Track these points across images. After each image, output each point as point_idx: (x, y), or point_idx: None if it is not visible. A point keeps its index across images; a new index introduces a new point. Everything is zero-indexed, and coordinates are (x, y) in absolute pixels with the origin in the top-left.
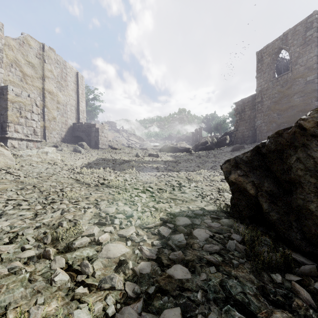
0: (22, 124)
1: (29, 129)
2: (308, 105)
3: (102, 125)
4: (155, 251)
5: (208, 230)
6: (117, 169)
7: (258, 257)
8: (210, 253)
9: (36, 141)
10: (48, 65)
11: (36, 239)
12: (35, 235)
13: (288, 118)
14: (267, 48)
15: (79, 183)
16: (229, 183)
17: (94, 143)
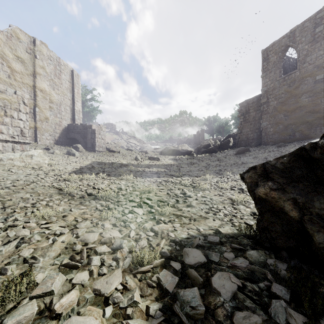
0: (7, 124)
1: (16, 130)
2: (317, 106)
3: (99, 126)
4: None
5: (233, 274)
6: (112, 174)
7: None
8: None
9: (24, 143)
10: (40, 61)
11: None
12: None
13: (296, 119)
14: (273, 46)
15: (61, 194)
16: (255, 198)
17: (90, 146)
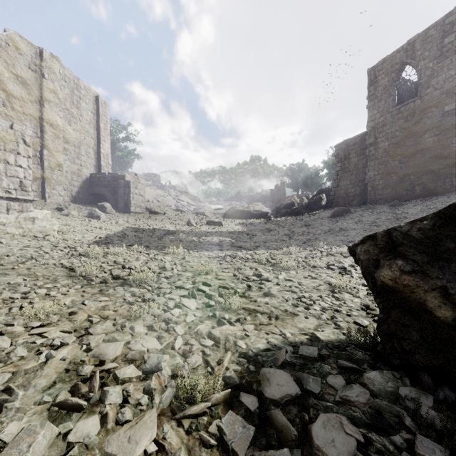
0: None
1: (12, 182)
2: (446, 148)
3: (136, 177)
4: None
5: (347, 417)
6: (153, 246)
7: None
8: None
9: (24, 201)
10: (50, 83)
11: None
12: None
13: (416, 167)
14: (384, 63)
15: (71, 277)
16: (375, 286)
17: (122, 205)
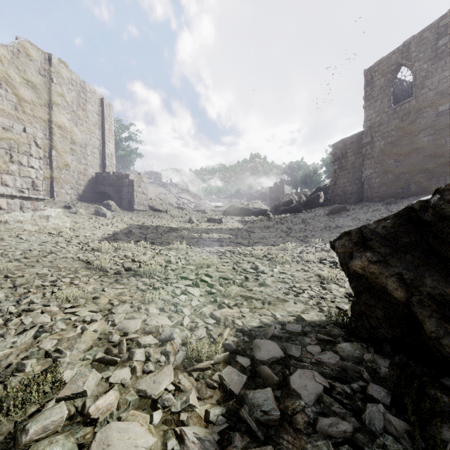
0: (14, 173)
1: (25, 182)
2: (440, 147)
3: (139, 176)
4: (213, 443)
5: (319, 373)
6: (158, 242)
7: None
8: (334, 443)
9: (36, 200)
10: (58, 87)
11: None
12: None
13: (411, 165)
14: (380, 64)
15: (89, 269)
16: (350, 274)
17: (126, 203)
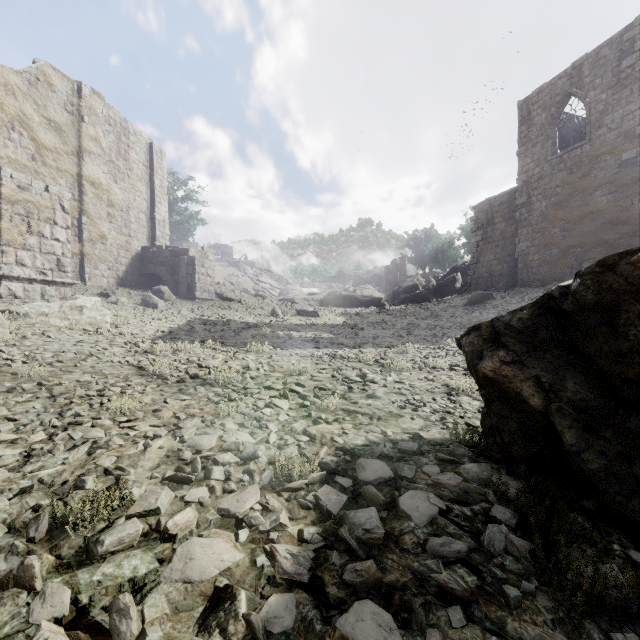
0: (33, 248)
1: (48, 260)
2: (624, 211)
3: (202, 251)
4: (308, 559)
5: (435, 495)
6: (230, 342)
7: (567, 575)
8: (445, 563)
9: (63, 285)
10: (91, 128)
11: (11, 527)
12: (11, 515)
13: (584, 236)
14: (540, 94)
15: (143, 376)
16: (479, 378)
17: (185, 289)
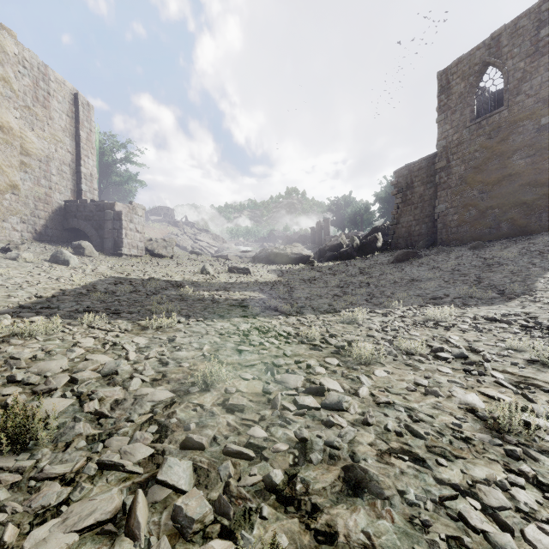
0: None
1: None
2: (543, 173)
3: (130, 206)
4: None
5: None
6: (131, 311)
7: None
8: None
9: None
10: None
11: None
12: None
13: (503, 198)
14: (459, 64)
15: None
16: None
17: (111, 245)
